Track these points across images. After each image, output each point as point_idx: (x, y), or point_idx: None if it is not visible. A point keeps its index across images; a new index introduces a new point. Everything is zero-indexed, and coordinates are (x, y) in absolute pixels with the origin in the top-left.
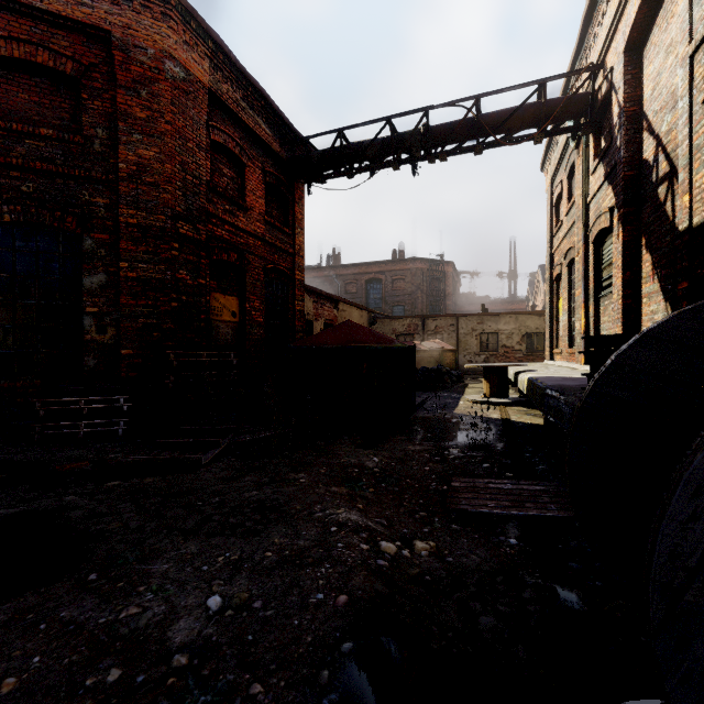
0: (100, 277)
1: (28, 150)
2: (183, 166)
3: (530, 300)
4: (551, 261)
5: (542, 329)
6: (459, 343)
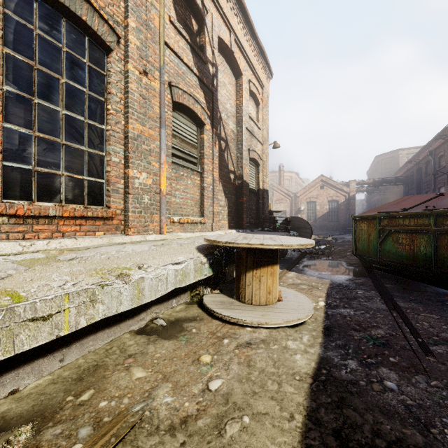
0: None
1: None
2: None
3: None
4: None
5: None
6: None
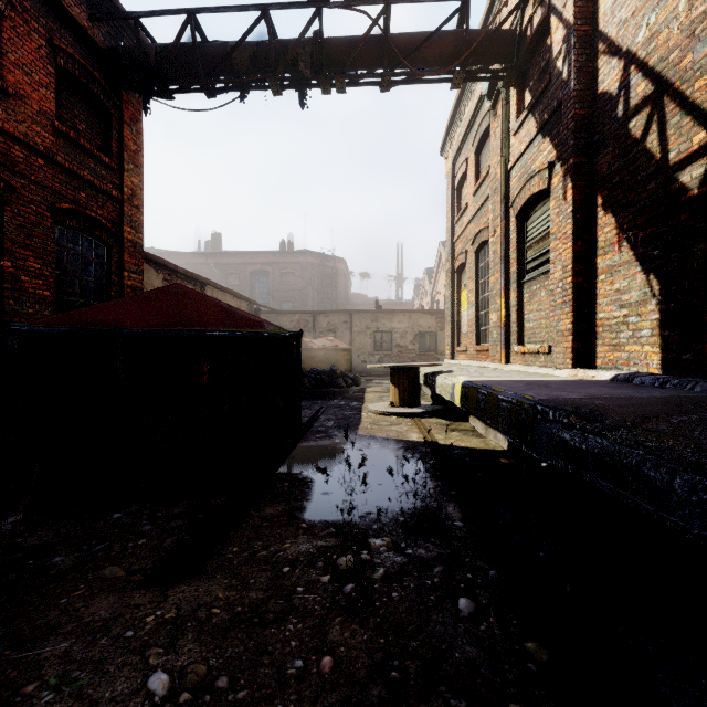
0: None
1: None
2: None
3: (417, 303)
4: (452, 251)
5: (434, 328)
6: (353, 342)
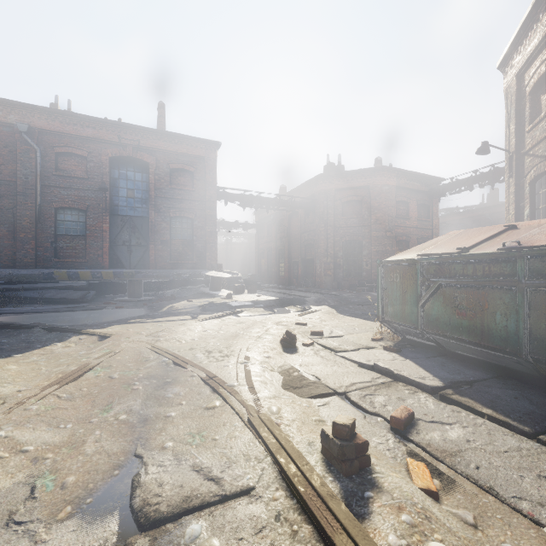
0: (366, 251)
1: (351, 222)
2: (388, 215)
3: None
4: None
5: None
6: None
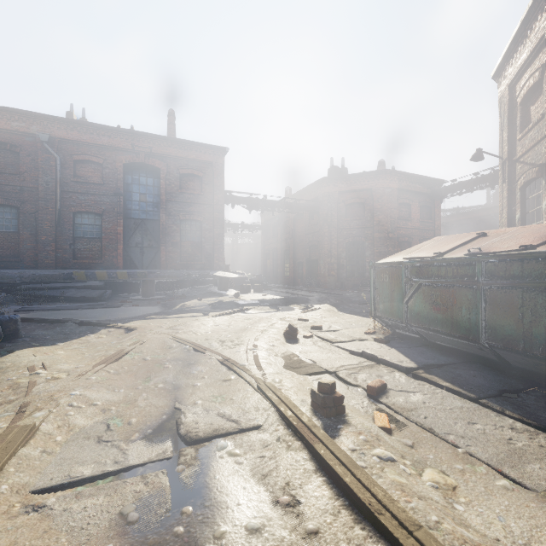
0: (369, 252)
1: (354, 223)
2: (390, 217)
3: None
4: None
5: None
6: None
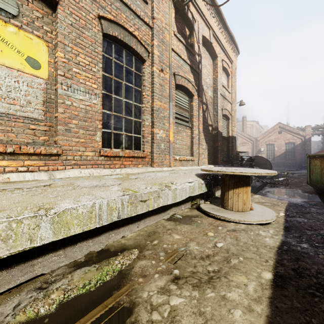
0: None
1: None
2: None
3: None
4: None
5: None
6: None
